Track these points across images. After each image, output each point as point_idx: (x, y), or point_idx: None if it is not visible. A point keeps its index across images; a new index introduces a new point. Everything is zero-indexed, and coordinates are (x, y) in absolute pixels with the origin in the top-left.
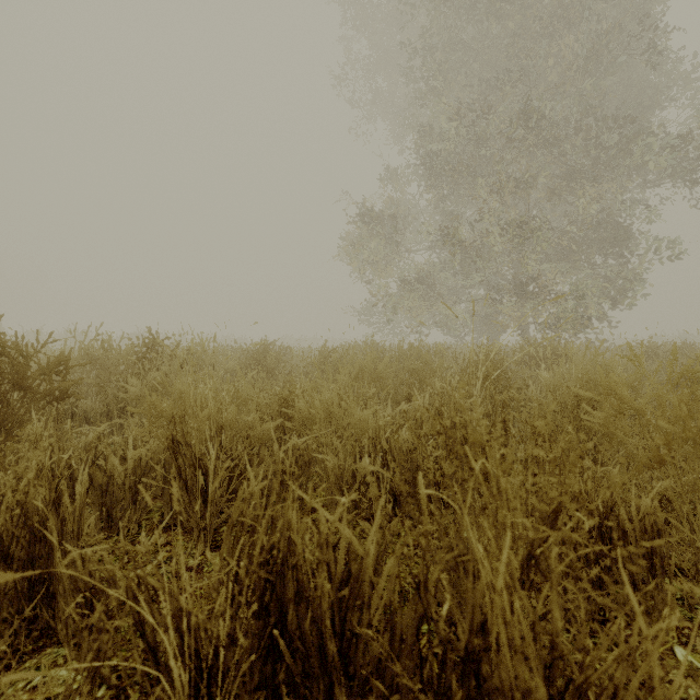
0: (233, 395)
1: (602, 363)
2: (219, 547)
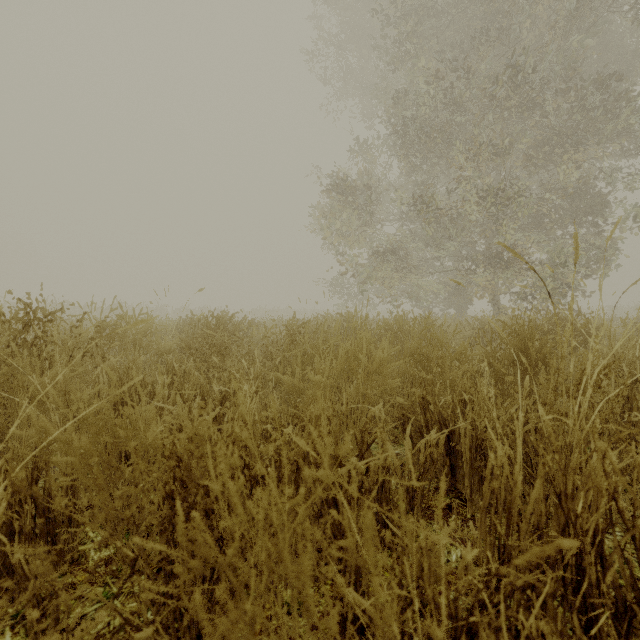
0: (97, 425)
1: None
2: None
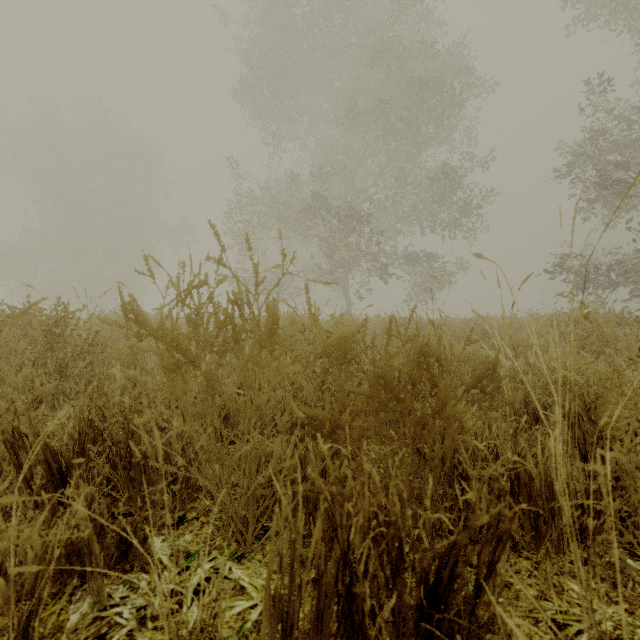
0: None
1: None
2: None
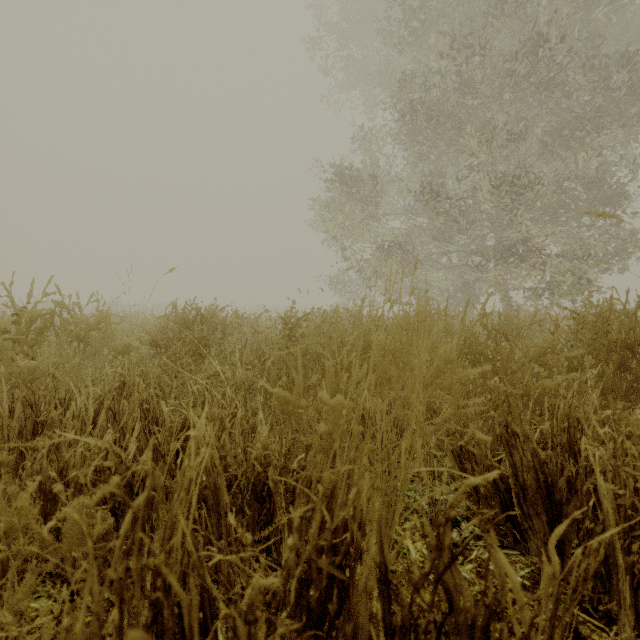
0: None
1: None
2: None
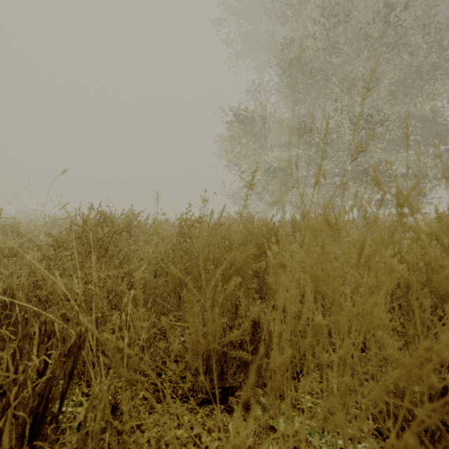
0: None
1: None
2: None
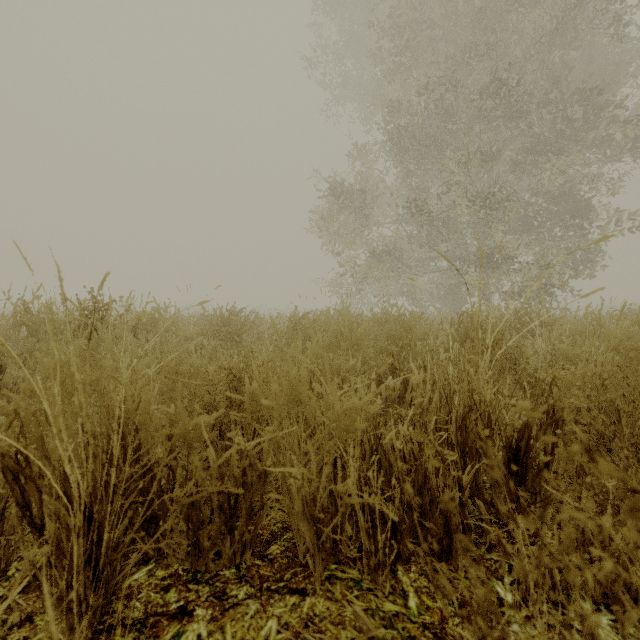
0: (173, 368)
1: (605, 329)
2: (109, 629)
